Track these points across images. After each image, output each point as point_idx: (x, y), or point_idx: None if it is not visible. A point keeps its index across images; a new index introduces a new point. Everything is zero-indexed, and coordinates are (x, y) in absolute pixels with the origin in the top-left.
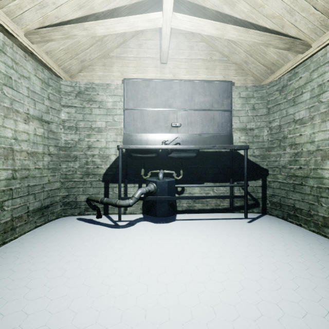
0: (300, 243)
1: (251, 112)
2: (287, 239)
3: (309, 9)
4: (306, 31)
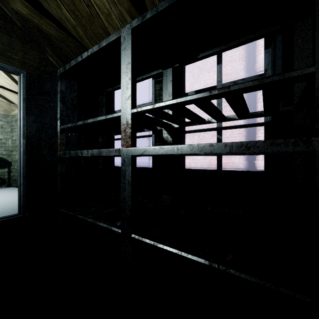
0: (7, 192)
1: (0, 129)
2: (2, 192)
3: (11, 95)
4: (15, 101)
